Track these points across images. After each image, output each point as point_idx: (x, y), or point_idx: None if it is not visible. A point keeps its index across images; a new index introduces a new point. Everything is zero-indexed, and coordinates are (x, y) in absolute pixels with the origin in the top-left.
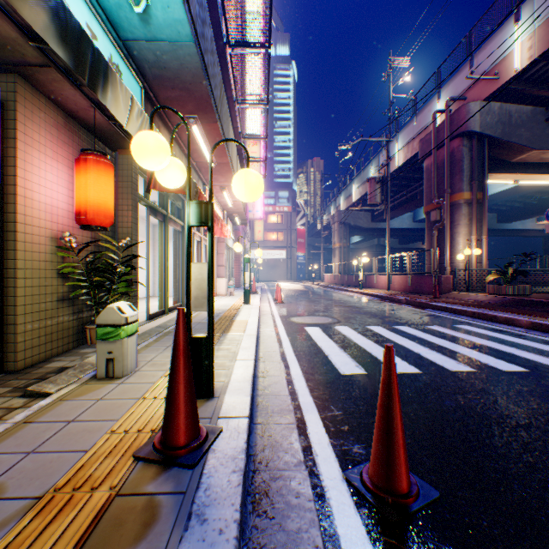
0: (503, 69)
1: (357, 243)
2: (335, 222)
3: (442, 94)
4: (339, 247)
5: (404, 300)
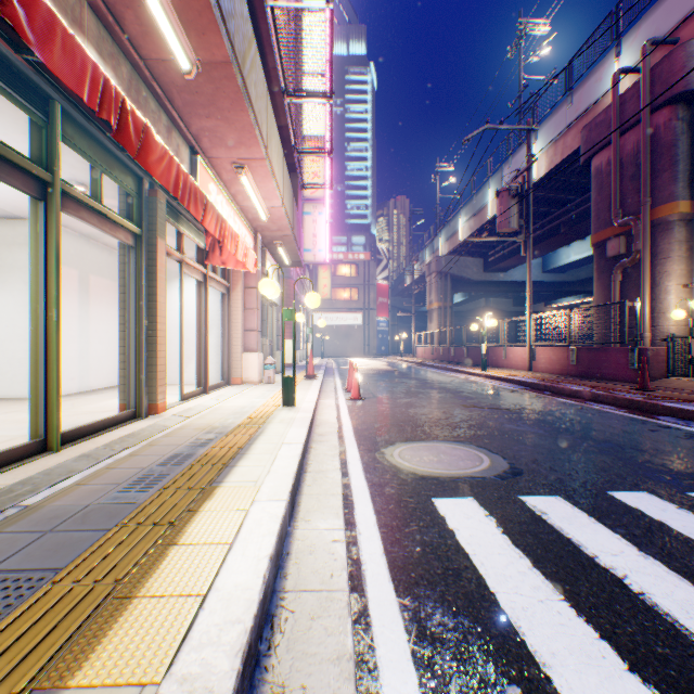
0: None
1: (458, 304)
2: (432, 273)
3: (625, 46)
4: (437, 308)
5: (588, 394)
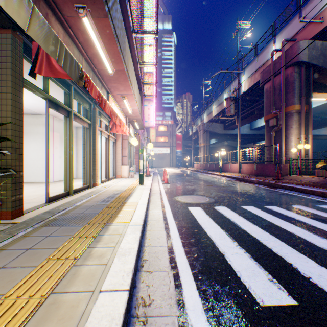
0: (326, 15)
1: (213, 144)
2: (201, 130)
3: (277, 39)
4: (203, 146)
5: (256, 181)
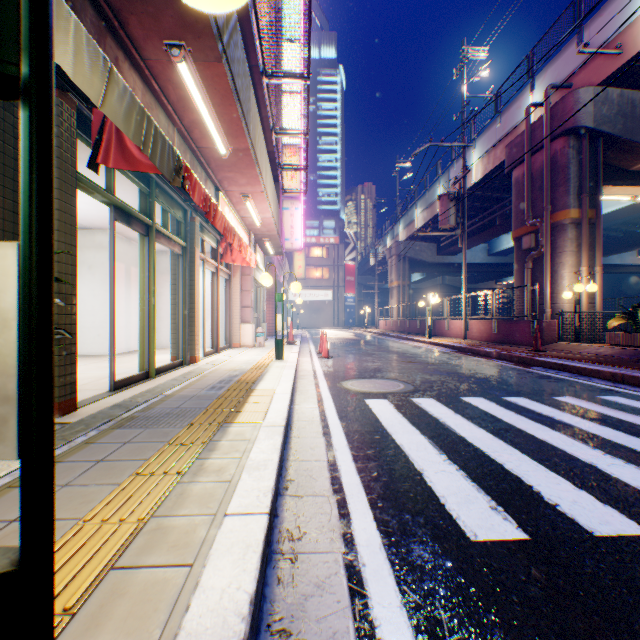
0: (628, 40)
1: (417, 282)
2: (393, 256)
3: (536, 84)
4: (397, 286)
5: (495, 354)
